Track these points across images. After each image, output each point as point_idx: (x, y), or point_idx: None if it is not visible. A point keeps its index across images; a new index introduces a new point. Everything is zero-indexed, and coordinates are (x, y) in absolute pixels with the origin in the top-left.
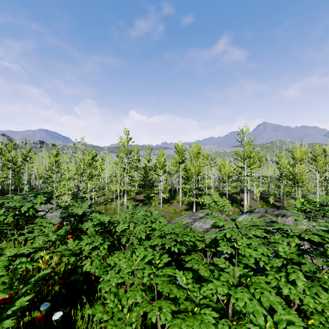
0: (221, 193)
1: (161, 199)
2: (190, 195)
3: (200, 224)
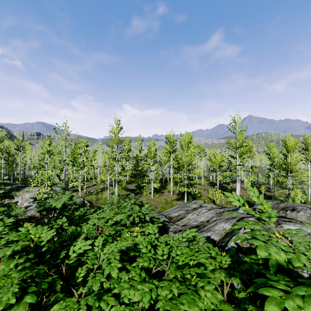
0: (211, 182)
1: (152, 189)
2: (181, 185)
3: (194, 217)
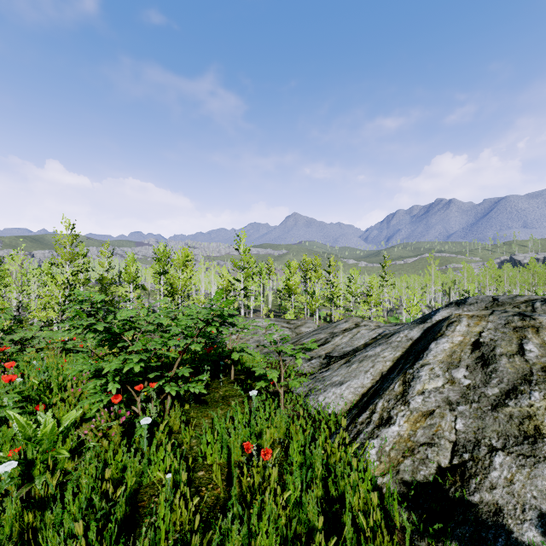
0: None
1: None
2: None
3: None
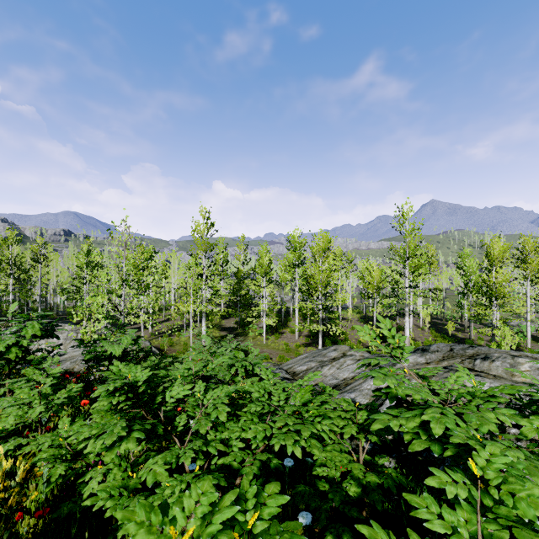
0: (365, 316)
1: (264, 327)
2: (313, 320)
3: (332, 372)
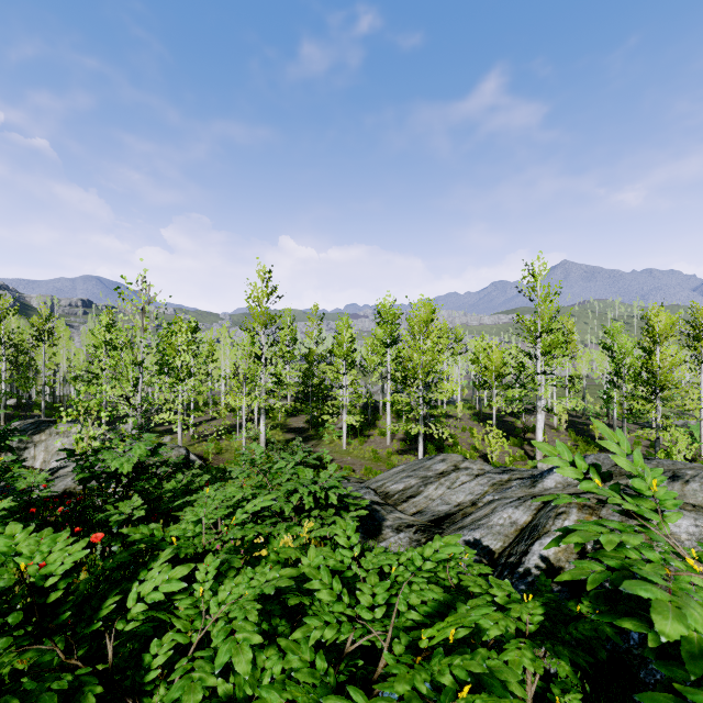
0: (480, 413)
1: (345, 428)
2: (409, 418)
3: (441, 493)
